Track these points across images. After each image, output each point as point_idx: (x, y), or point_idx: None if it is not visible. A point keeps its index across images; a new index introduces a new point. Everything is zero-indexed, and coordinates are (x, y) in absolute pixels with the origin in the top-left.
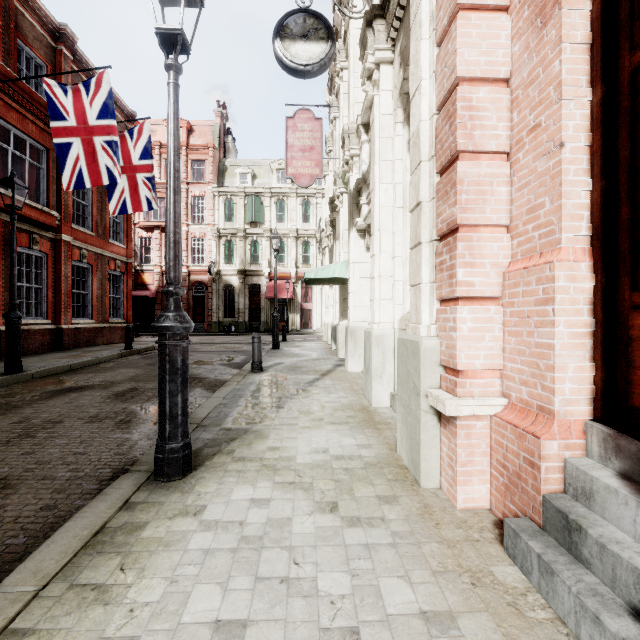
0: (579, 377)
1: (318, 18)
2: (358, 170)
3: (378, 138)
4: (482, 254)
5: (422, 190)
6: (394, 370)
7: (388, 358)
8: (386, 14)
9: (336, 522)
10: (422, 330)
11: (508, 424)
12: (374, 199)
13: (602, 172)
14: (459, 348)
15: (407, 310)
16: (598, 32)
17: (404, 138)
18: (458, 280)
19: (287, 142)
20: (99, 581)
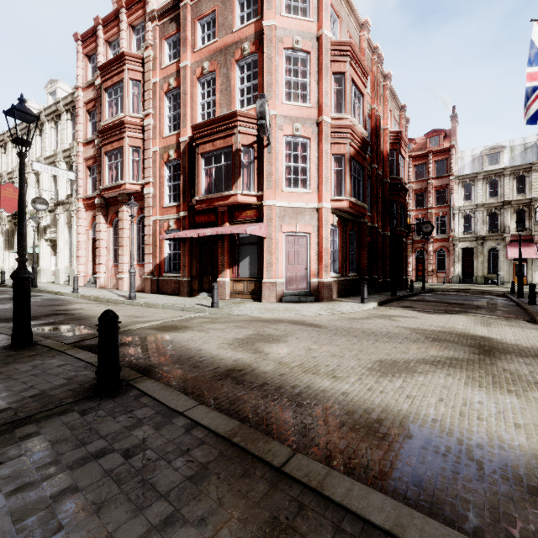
0: (91, 271)
1: (45, 200)
2: (45, 221)
3: (60, 228)
4: (83, 259)
5: (75, 250)
6: (65, 277)
7: (63, 274)
8: (63, 205)
9: (66, 287)
10: (75, 268)
11: (85, 276)
12: (59, 241)
13: (93, 254)
14: (80, 269)
15: (68, 264)
16: (93, 243)
17: (67, 230)
18: (80, 262)
19: (1, 194)
20: (45, 289)
